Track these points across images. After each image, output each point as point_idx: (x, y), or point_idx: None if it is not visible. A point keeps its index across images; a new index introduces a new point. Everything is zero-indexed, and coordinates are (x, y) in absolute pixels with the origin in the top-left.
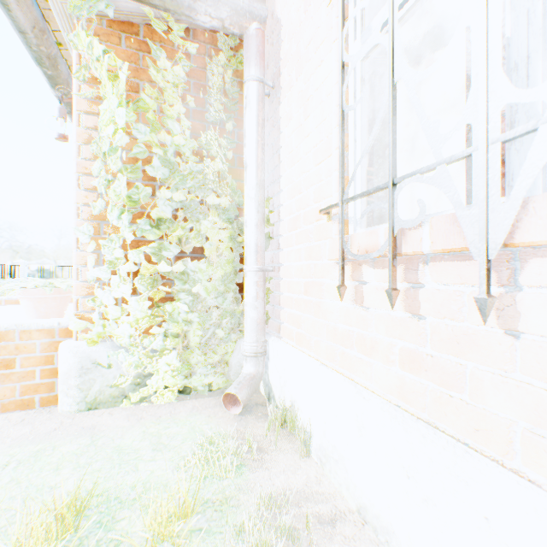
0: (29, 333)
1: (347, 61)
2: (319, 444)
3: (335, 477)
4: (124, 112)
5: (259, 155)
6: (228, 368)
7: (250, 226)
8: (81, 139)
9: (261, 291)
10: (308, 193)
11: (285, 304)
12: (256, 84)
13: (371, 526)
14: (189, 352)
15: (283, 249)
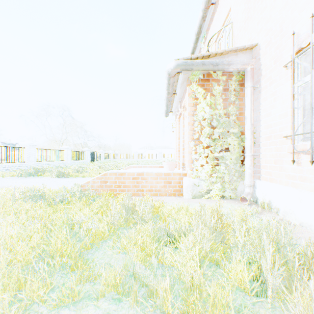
0: (174, 174)
1: (295, 94)
2: (282, 210)
3: (290, 218)
4: (208, 108)
5: (251, 114)
6: (236, 191)
7: (248, 140)
8: (188, 115)
9: (252, 163)
10: (275, 128)
11: (263, 168)
12: (250, 88)
13: (304, 226)
14: (224, 183)
15: (261, 147)
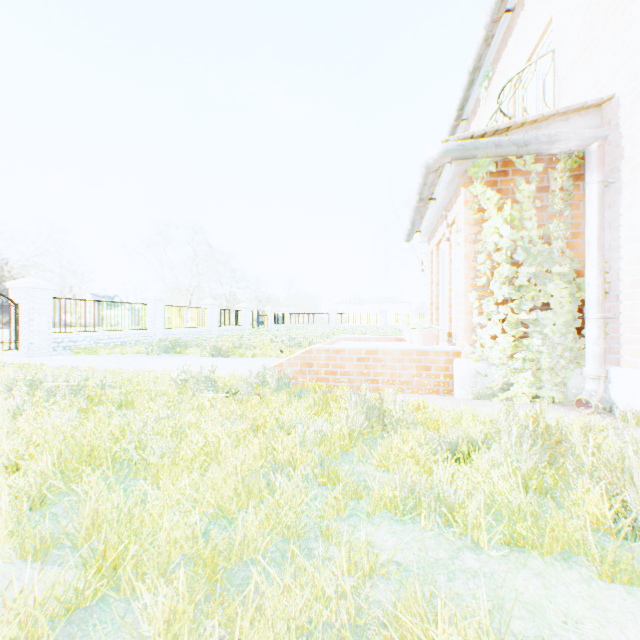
0: (437, 353)
1: None
2: None
3: None
4: (507, 228)
5: (600, 236)
6: (565, 389)
7: (592, 287)
8: (464, 242)
9: (601, 333)
10: None
11: (626, 343)
12: (597, 185)
13: None
14: (539, 372)
15: (621, 302)
